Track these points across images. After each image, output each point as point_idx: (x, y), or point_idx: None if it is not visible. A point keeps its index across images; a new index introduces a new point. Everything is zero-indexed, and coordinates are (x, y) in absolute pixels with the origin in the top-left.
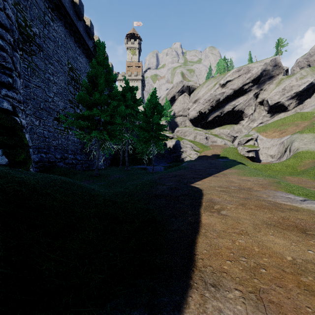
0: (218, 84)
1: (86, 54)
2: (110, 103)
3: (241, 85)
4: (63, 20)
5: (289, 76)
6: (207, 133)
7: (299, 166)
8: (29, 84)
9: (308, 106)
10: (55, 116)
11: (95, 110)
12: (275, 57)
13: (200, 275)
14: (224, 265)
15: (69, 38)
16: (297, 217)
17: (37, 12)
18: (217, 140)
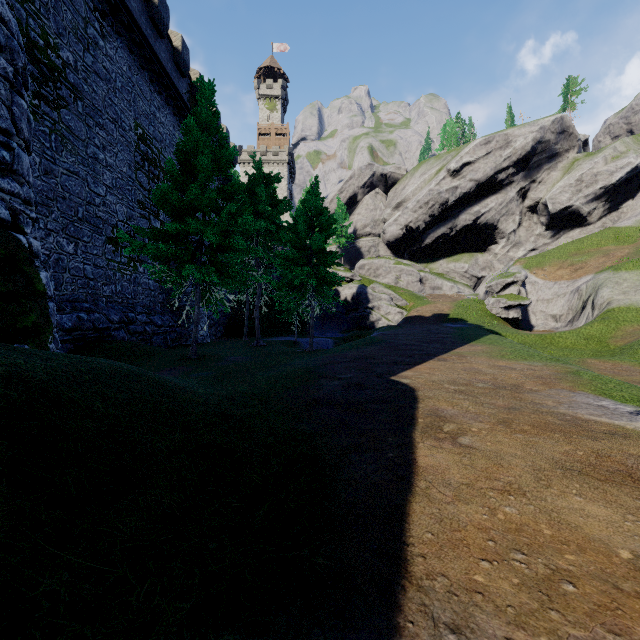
0: (445, 171)
1: (175, 108)
2: (222, 207)
3: (493, 172)
4: (125, 37)
5: (589, 153)
6: (423, 271)
7: (614, 337)
8: (53, 167)
9: (630, 215)
10: (110, 234)
11: (190, 222)
12: (561, 115)
13: (420, 601)
14: (476, 571)
15: (138, 73)
16: (628, 453)
17: (70, 18)
18: (443, 284)
